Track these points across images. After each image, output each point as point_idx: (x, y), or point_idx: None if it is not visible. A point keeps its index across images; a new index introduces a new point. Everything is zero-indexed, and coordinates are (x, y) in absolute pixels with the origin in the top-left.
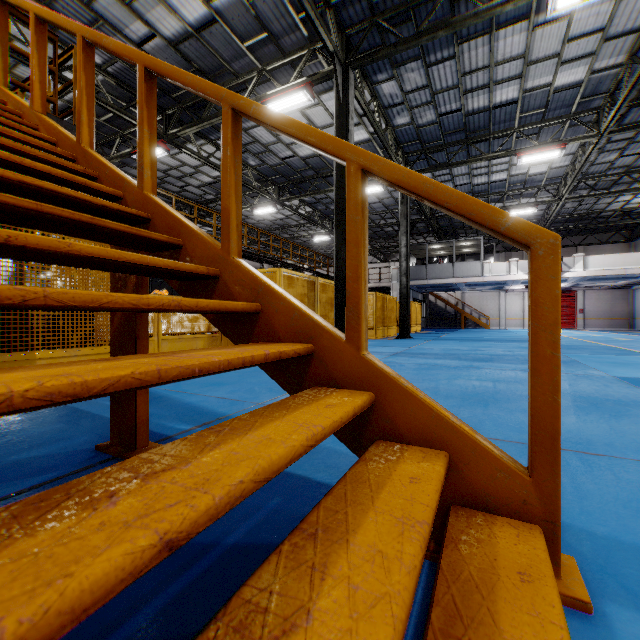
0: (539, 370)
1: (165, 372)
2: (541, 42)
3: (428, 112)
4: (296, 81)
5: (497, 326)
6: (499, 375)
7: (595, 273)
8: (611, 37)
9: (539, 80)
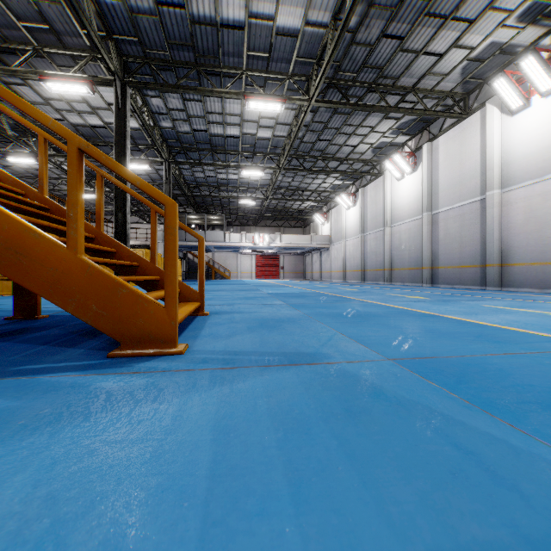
0: (200, 267)
1: (117, 262)
2: (249, 112)
3: (185, 125)
4: (77, 74)
5: (236, 278)
6: (218, 294)
7: (285, 245)
8: (280, 123)
9: (250, 130)
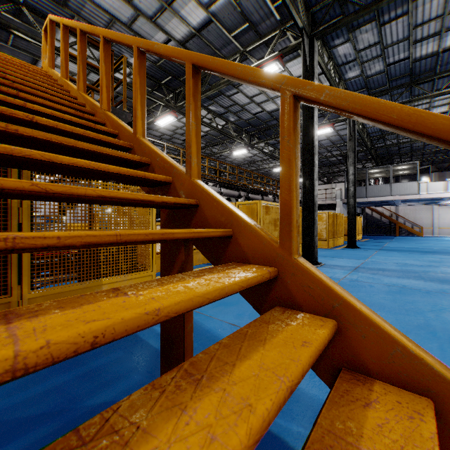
0: None
1: None
2: None
3: (377, 64)
4: (270, 56)
5: (429, 234)
6: None
7: None
8: None
9: None
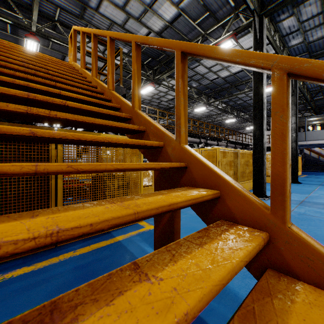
0: None
1: None
2: None
3: (318, 31)
4: (225, 35)
5: None
6: None
7: None
8: None
9: None
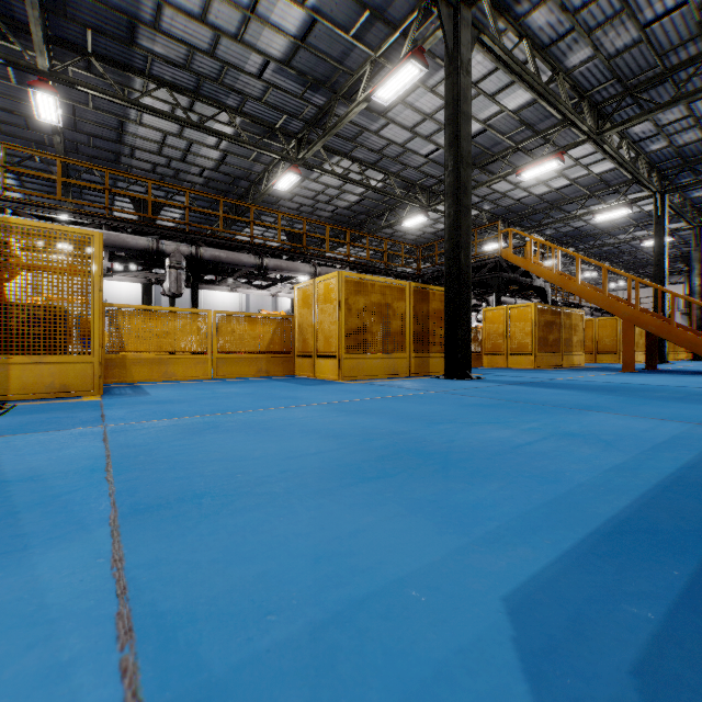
0: None
1: None
2: None
3: None
4: (619, 202)
5: None
6: None
7: None
8: None
9: None
